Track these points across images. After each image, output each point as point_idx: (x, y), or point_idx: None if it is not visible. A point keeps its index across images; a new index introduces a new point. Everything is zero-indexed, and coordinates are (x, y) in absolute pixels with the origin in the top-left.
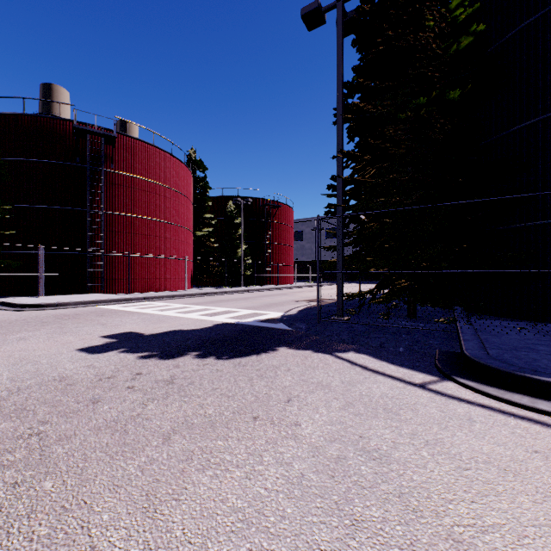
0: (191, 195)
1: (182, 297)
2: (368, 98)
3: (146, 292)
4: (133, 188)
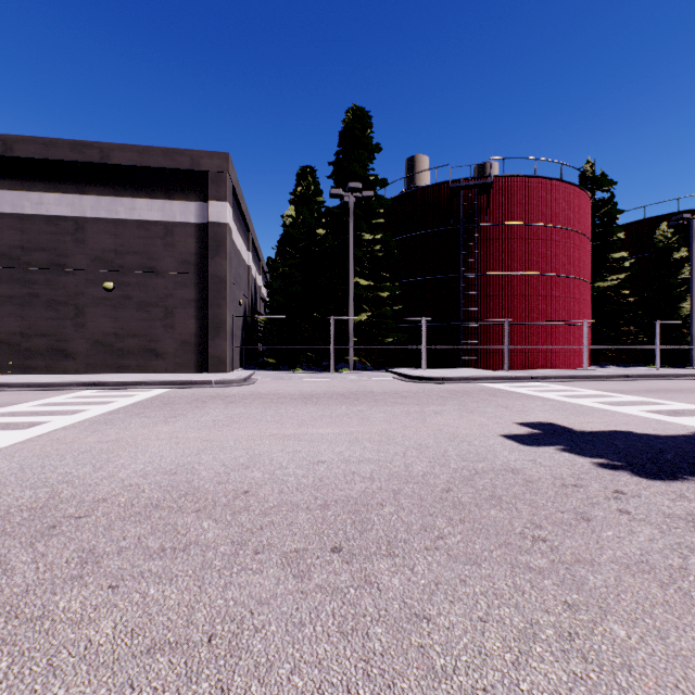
0: (588, 229)
1: (586, 379)
2: None
3: (526, 369)
4: (510, 239)
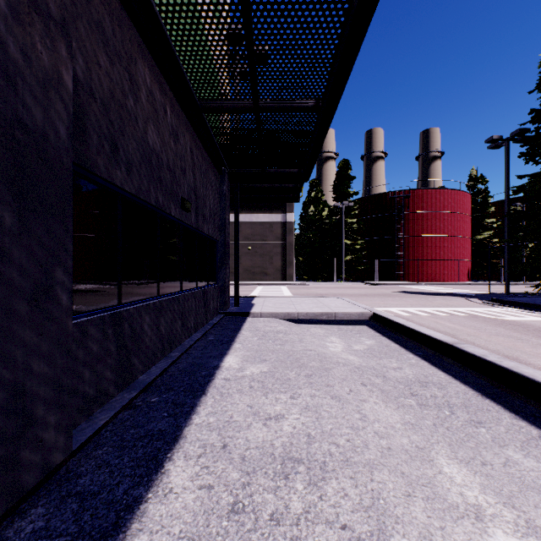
0: (468, 209)
1: (448, 285)
2: (535, 176)
3: (429, 282)
4: (420, 219)
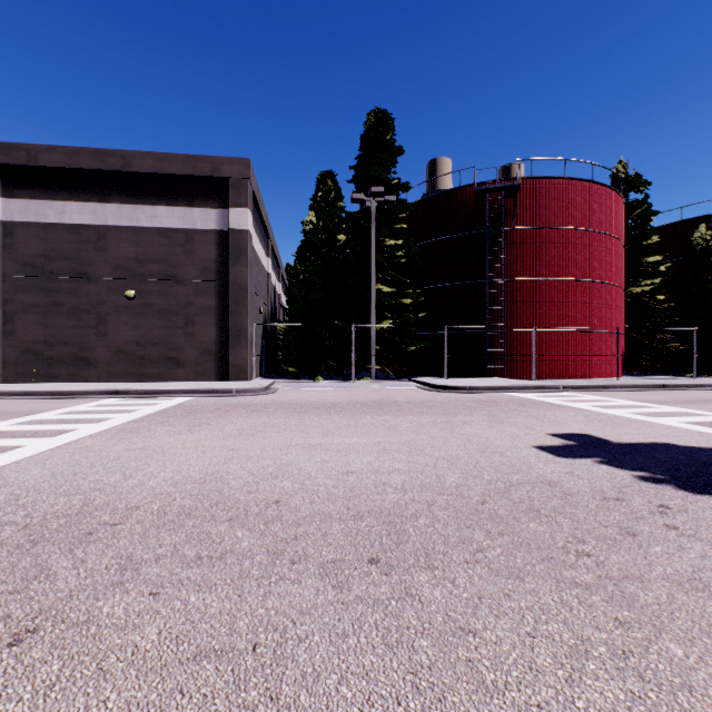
0: (621, 232)
1: (620, 389)
2: None
3: (555, 378)
4: (538, 244)
